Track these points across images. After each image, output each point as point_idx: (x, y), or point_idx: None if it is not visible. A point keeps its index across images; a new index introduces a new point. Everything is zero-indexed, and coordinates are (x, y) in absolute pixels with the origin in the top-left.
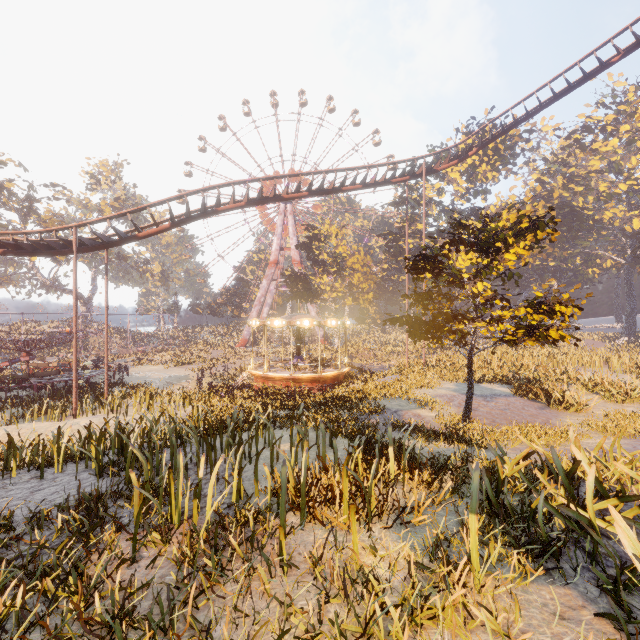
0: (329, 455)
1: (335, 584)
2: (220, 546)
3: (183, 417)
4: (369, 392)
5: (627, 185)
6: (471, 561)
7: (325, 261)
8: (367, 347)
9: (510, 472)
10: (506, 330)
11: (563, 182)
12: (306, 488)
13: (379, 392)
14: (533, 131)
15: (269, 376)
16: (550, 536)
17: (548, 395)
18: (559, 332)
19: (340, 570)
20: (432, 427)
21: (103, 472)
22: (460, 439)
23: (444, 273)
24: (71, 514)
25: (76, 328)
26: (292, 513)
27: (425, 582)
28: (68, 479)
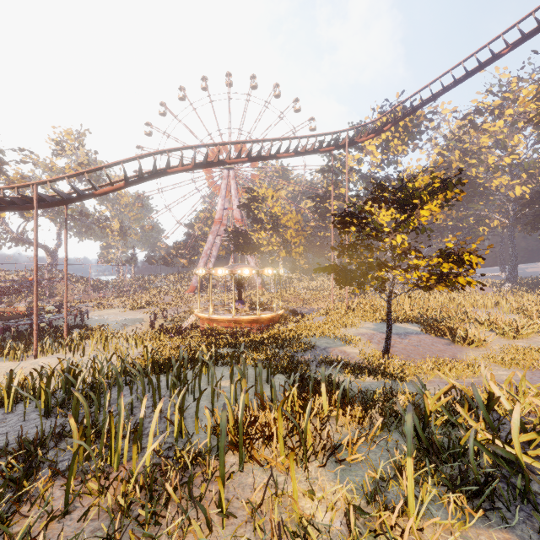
0: (266, 391)
1: (273, 537)
2: (158, 491)
3: (135, 356)
4: (301, 331)
5: (511, 159)
6: (409, 505)
7: (262, 219)
8: (298, 293)
9: (434, 407)
10: (419, 277)
11: (459, 156)
12: (245, 426)
13: (309, 331)
14: (435, 112)
15: (214, 318)
16: (479, 473)
17: (453, 333)
18: (467, 279)
19: (278, 517)
20: (356, 362)
21: (51, 412)
22: (382, 373)
23: (367, 227)
24: (7, 461)
25: (36, 276)
26: (231, 452)
27: (364, 529)
28: (16, 420)
